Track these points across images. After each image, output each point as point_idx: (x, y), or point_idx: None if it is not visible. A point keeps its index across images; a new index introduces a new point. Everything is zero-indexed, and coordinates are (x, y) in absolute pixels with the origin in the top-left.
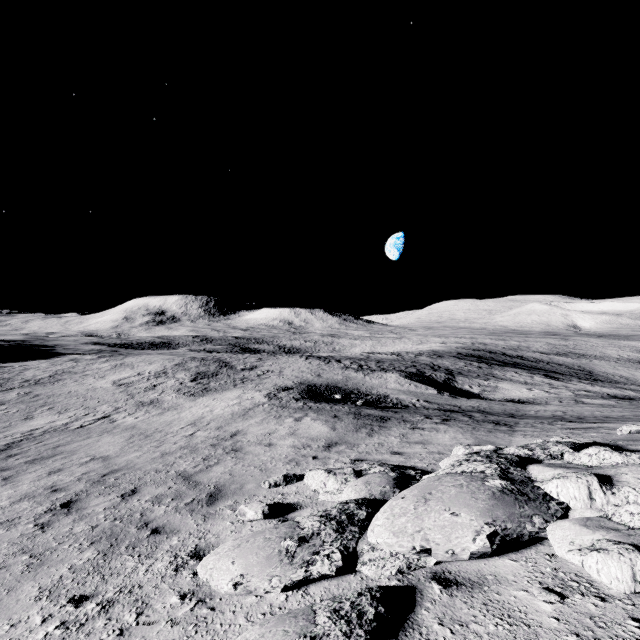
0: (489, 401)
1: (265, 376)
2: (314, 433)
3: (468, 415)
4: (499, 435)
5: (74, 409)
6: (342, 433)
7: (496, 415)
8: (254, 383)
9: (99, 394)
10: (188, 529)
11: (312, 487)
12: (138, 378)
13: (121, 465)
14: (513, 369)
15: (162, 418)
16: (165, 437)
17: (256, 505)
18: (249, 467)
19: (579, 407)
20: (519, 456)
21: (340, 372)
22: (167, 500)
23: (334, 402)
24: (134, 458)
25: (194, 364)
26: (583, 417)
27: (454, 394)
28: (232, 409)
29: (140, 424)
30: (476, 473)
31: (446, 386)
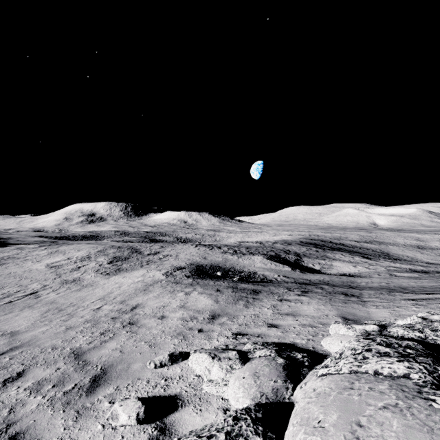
0: (329, 275)
1: (165, 259)
2: (200, 306)
3: (319, 287)
4: (354, 306)
5: (9, 287)
6: (223, 305)
7: (340, 287)
8: (156, 264)
9: (33, 274)
10: (51, 436)
11: (196, 372)
12: (67, 261)
13: (24, 341)
14: (339, 252)
15: (79, 293)
16: (75, 311)
17: (131, 404)
18: (140, 342)
19: (395, 279)
20: (412, 339)
21: (220, 255)
22: (47, 387)
23: (216, 278)
24: (40, 333)
25: (112, 251)
26: (405, 287)
27: (302, 270)
28: (136, 285)
29: (59, 299)
30: (399, 378)
31: (296, 265)
